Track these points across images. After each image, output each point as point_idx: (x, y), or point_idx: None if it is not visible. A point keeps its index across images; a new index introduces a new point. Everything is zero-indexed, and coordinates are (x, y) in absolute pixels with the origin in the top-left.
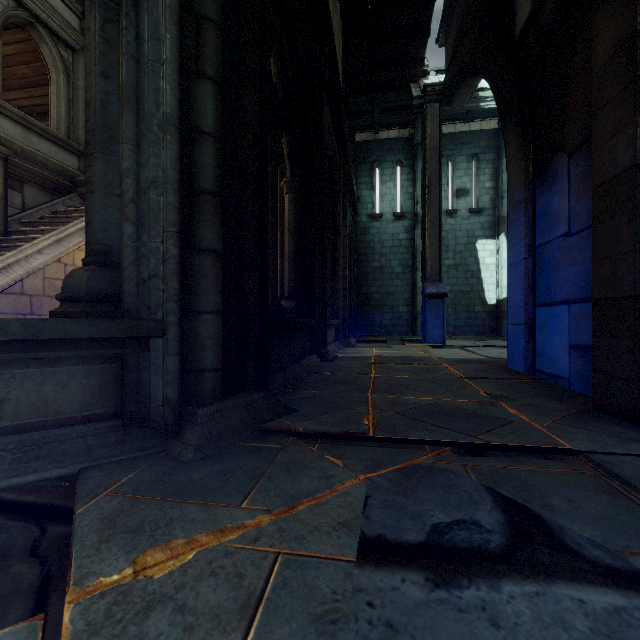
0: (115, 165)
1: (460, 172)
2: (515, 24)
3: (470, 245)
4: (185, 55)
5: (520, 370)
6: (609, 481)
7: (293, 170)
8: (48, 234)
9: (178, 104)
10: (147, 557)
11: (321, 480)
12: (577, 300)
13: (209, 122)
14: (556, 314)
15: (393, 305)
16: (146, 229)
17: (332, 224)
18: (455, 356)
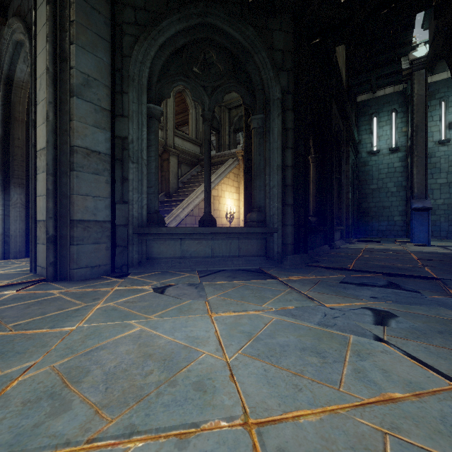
0: (262, 181)
1: None
2: None
3: None
4: (283, 143)
5: None
6: (440, 284)
7: (315, 151)
8: (197, 188)
9: (281, 160)
10: (290, 277)
11: (330, 274)
12: None
13: (289, 162)
14: None
15: (388, 215)
16: (272, 200)
17: (338, 168)
18: (427, 250)
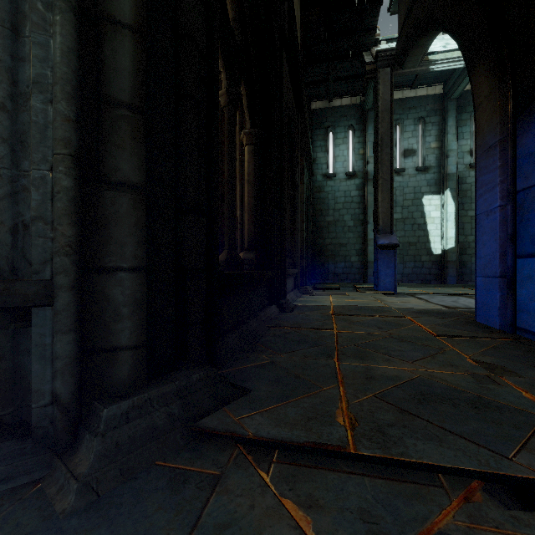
0: None
1: (407, 134)
2: None
3: (417, 200)
4: None
5: (495, 326)
6: None
7: (252, 121)
8: None
9: None
10: None
11: None
12: None
13: (126, 9)
14: None
15: (345, 255)
16: (28, 151)
17: (291, 180)
18: (412, 306)
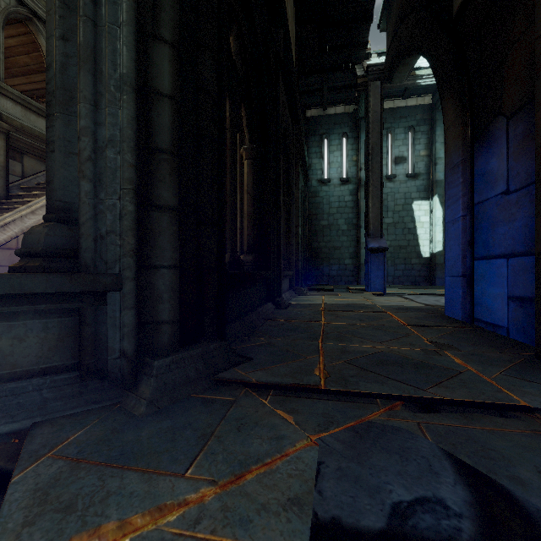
0: (75, 125)
1: (398, 142)
2: (453, 2)
3: (407, 206)
4: (142, 19)
5: (458, 318)
6: None
7: (251, 138)
8: (41, 197)
9: (134, 65)
10: None
11: (271, 441)
12: (516, 254)
13: (166, 84)
14: (494, 267)
15: (339, 258)
16: (104, 186)
17: (286, 187)
18: (396, 304)
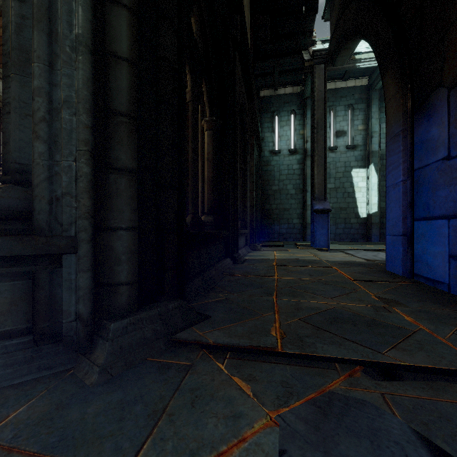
0: (31, 87)
1: (339, 118)
2: None
3: (347, 173)
4: None
5: (399, 273)
6: None
7: (211, 111)
8: None
9: (90, 26)
10: None
11: (227, 422)
12: None
13: (124, 47)
14: (435, 227)
15: (288, 218)
16: (59, 148)
17: (243, 157)
18: (340, 259)
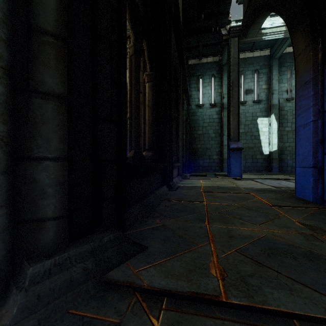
0: None
1: (248, 80)
2: None
3: (254, 121)
4: None
5: (309, 199)
6: None
7: (151, 67)
8: None
9: None
10: None
11: None
12: None
13: None
14: None
15: (210, 155)
16: None
17: (176, 107)
18: (253, 186)
